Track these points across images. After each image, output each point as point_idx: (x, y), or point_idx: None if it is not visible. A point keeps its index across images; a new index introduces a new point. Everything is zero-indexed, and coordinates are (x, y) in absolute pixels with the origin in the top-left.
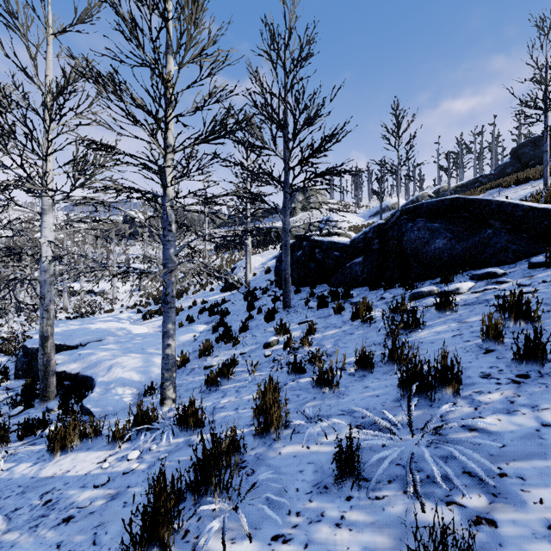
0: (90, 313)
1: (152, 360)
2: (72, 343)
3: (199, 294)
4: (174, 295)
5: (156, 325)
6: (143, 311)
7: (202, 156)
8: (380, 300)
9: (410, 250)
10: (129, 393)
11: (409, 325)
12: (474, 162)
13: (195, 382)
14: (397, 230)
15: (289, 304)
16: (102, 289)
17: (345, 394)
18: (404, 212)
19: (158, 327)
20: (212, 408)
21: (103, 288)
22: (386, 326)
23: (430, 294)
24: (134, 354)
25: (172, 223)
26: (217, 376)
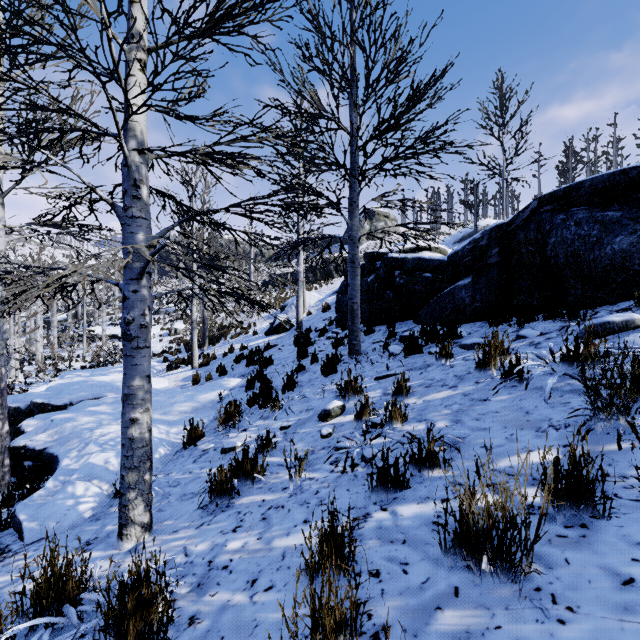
0: (110, 362)
1: None
2: (59, 401)
3: (239, 338)
4: (145, 324)
5: (179, 378)
6: (171, 359)
7: (180, 5)
8: (517, 339)
9: (563, 258)
10: (93, 495)
11: (638, 388)
12: (587, 174)
13: (199, 480)
14: (534, 229)
15: (358, 349)
16: None
17: (561, 601)
18: (545, 200)
19: (182, 380)
20: (205, 564)
21: None
22: (559, 387)
23: (626, 326)
24: None
25: (141, 184)
26: (231, 478)
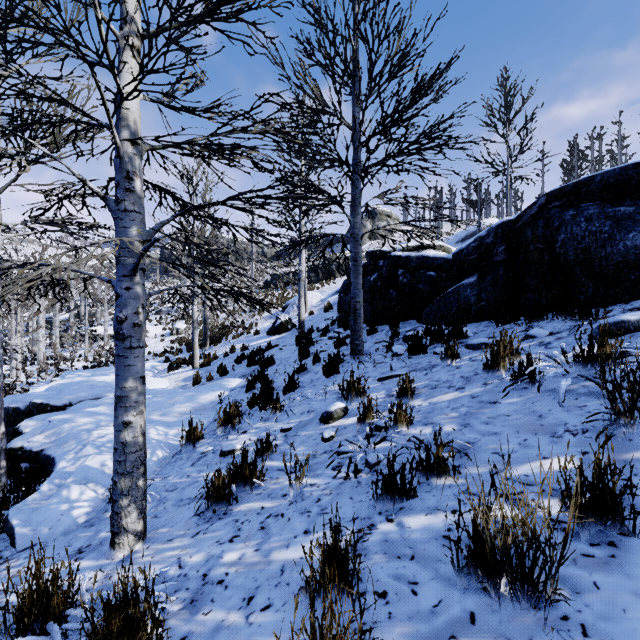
0: (111, 362)
1: (147, 434)
2: (59, 401)
3: (241, 338)
4: (139, 323)
5: (180, 378)
6: (172, 359)
7: None
8: (526, 339)
9: (573, 255)
10: (88, 499)
11: None
12: (591, 172)
13: (197, 484)
14: (542, 225)
15: (361, 349)
16: None
17: (593, 634)
18: (554, 195)
19: (182, 381)
20: (199, 578)
21: None
22: (573, 389)
23: None
24: None
25: (134, 176)
26: (228, 484)
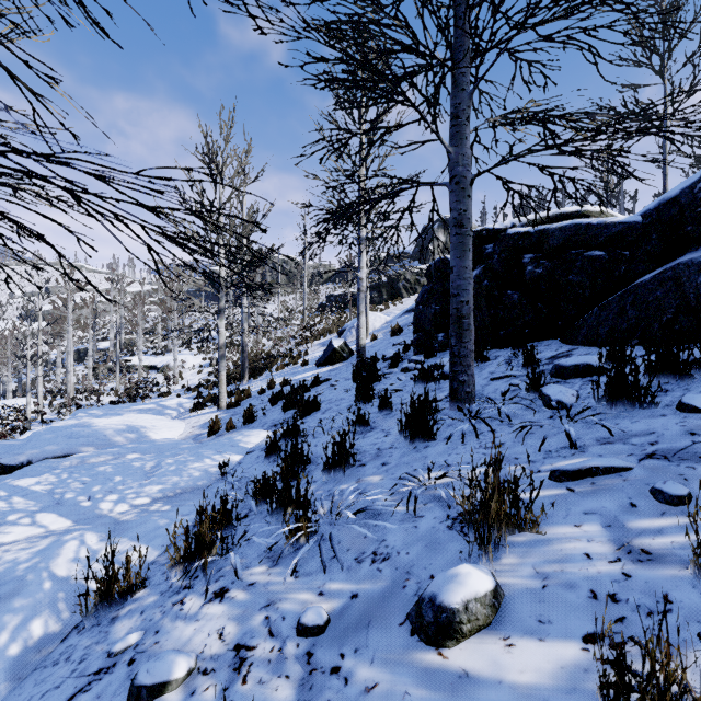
0: (140, 397)
1: (50, 560)
2: (13, 459)
3: (286, 369)
4: None
5: (199, 423)
6: (205, 395)
7: None
8: None
9: None
10: None
11: None
12: None
13: None
14: None
15: (470, 390)
16: (166, 364)
17: None
18: None
19: (200, 427)
20: None
21: (167, 363)
22: None
23: None
24: (54, 516)
25: None
26: None
